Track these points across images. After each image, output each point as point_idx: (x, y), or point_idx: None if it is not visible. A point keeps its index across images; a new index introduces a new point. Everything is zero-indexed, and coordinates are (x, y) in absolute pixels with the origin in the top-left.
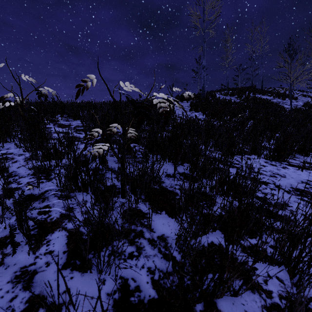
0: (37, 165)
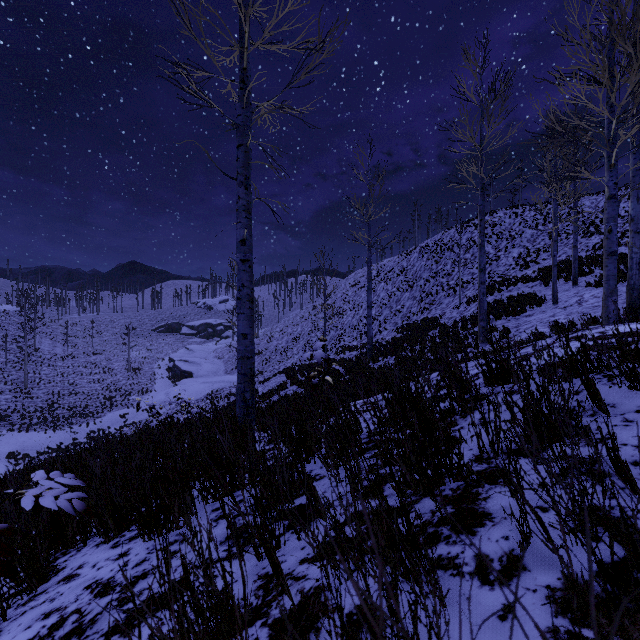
0: None
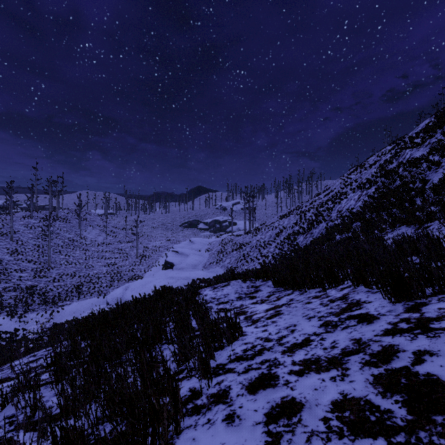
0: None
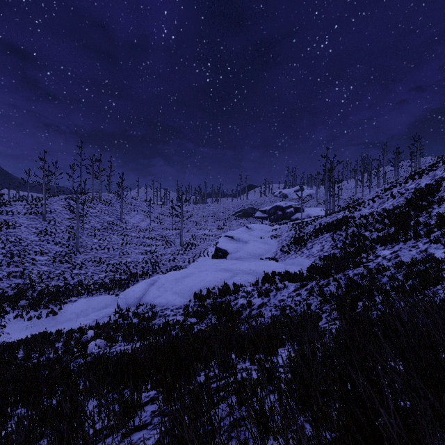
0: None
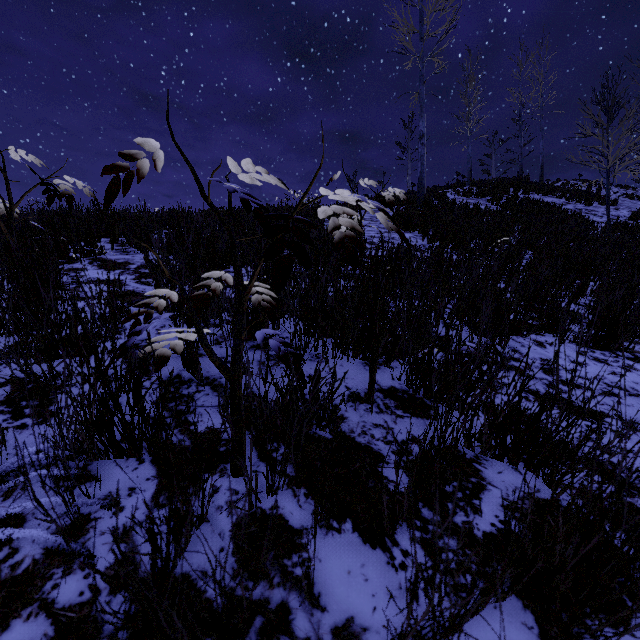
0: (21, 375)
